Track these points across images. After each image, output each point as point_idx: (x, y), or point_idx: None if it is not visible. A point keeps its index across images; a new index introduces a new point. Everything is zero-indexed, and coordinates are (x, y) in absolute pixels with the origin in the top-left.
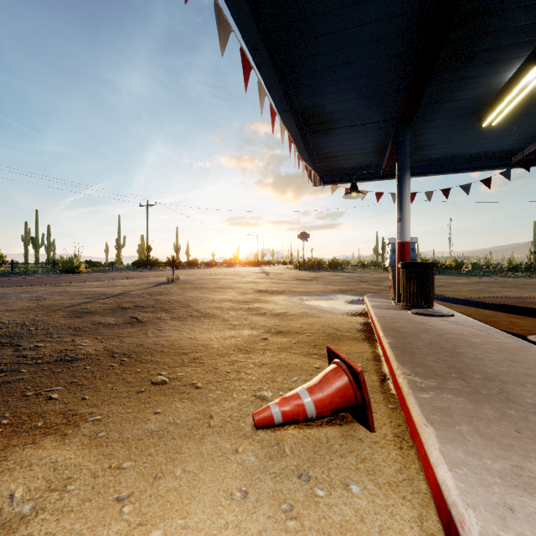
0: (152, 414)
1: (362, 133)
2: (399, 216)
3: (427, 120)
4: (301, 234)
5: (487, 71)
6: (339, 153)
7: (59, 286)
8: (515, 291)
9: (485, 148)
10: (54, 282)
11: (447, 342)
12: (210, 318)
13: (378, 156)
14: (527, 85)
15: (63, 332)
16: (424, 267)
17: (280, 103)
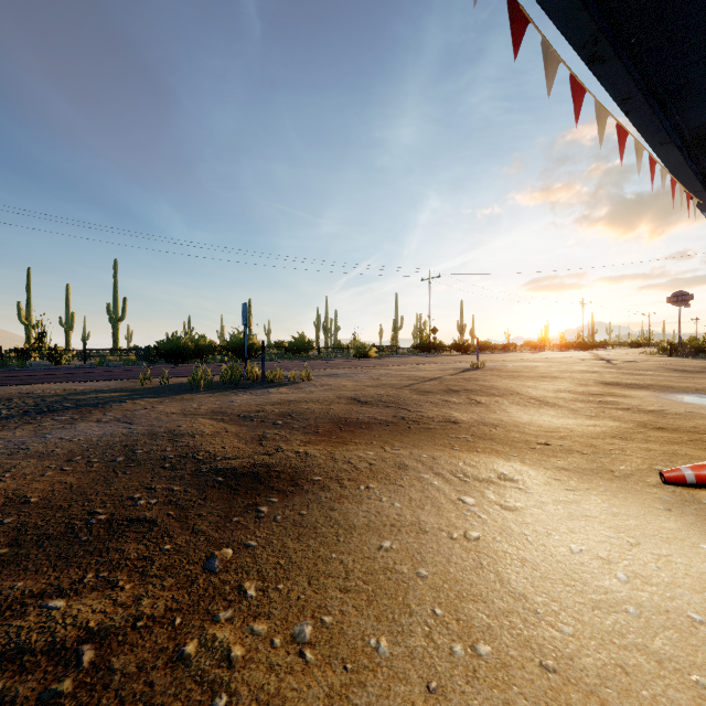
0: (555, 461)
1: None
2: None
3: None
4: (673, 296)
5: None
6: None
7: (372, 369)
8: None
9: None
10: (367, 365)
11: None
12: (554, 407)
13: None
14: None
15: (424, 404)
16: None
17: (655, 138)
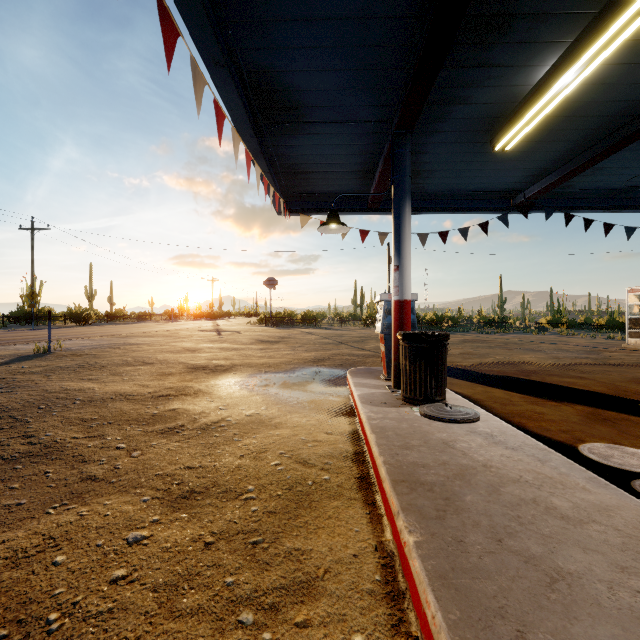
0: None
1: (345, 138)
2: (396, 262)
3: (431, 130)
4: (267, 280)
5: (518, 59)
6: (313, 168)
7: None
8: (503, 354)
9: (487, 184)
10: None
11: (521, 521)
12: (46, 460)
13: (364, 179)
14: (558, 92)
15: None
16: (435, 341)
17: (205, 41)
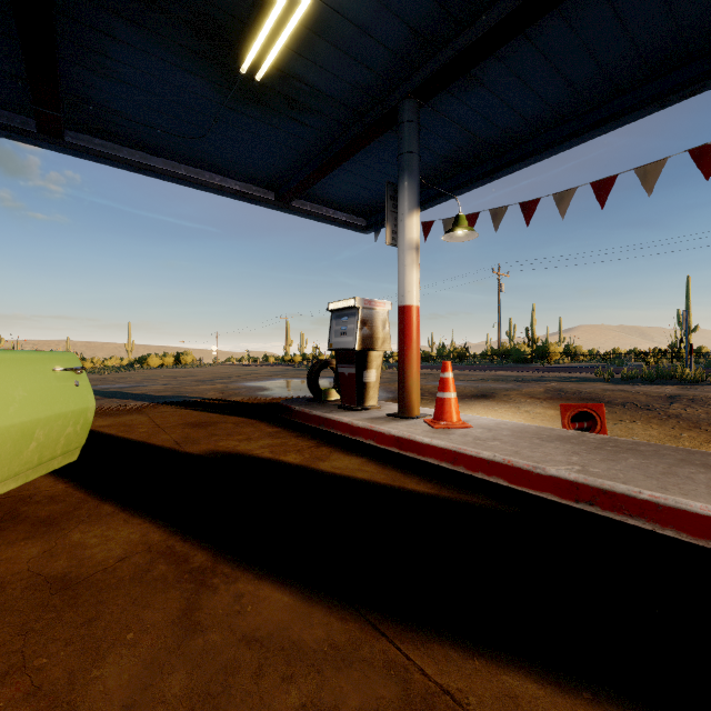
0: None
1: None
2: None
3: None
4: None
5: None
6: None
7: None
8: None
9: None
10: None
11: None
12: None
13: None
14: None
15: None
16: None
17: None
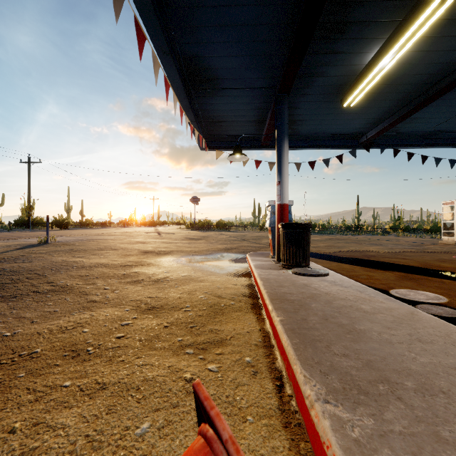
0: None
1: (245, 99)
2: (278, 179)
3: (301, 93)
4: (192, 198)
5: (354, 49)
6: (224, 118)
7: None
8: (355, 246)
9: (341, 129)
10: None
11: (341, 313)
12: (64, 293)
13: (258, 126)
14: (381, 69)
15: None
16: (302, 228)
17: (157, 40)
